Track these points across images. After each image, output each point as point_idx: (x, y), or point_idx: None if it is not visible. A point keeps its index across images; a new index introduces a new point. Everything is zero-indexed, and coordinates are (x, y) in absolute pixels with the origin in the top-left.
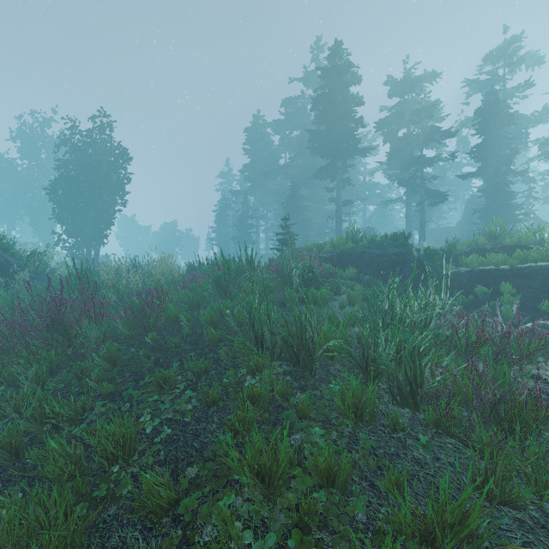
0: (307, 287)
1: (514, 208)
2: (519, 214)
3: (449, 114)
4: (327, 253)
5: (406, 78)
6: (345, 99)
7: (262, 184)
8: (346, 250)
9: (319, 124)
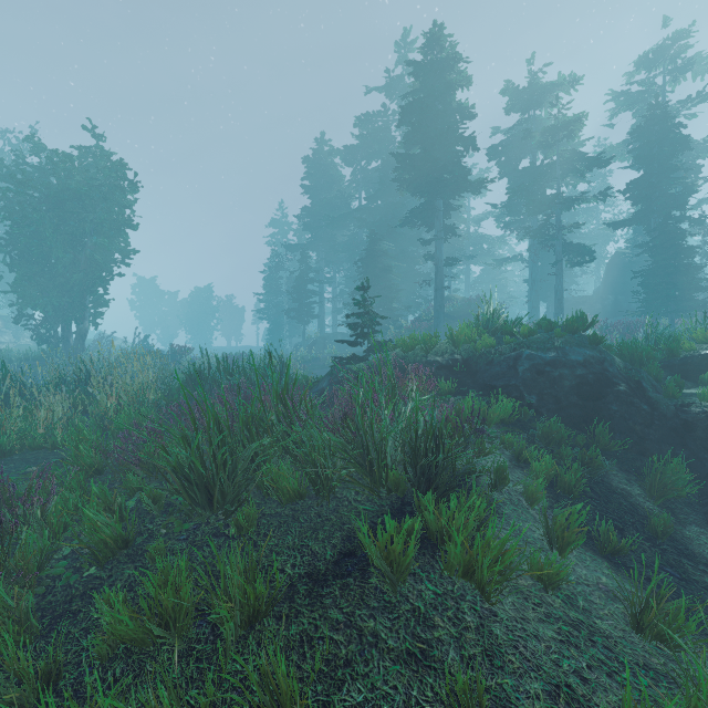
0: (429, 492)
1: (693, 270)
2: (702, 280)
3: (592, 137)
4: (442, 355)
5: (532, 85)
6: (448, 108)
7: (327, 234)
8: (480, 350)
9: (410, 147)
